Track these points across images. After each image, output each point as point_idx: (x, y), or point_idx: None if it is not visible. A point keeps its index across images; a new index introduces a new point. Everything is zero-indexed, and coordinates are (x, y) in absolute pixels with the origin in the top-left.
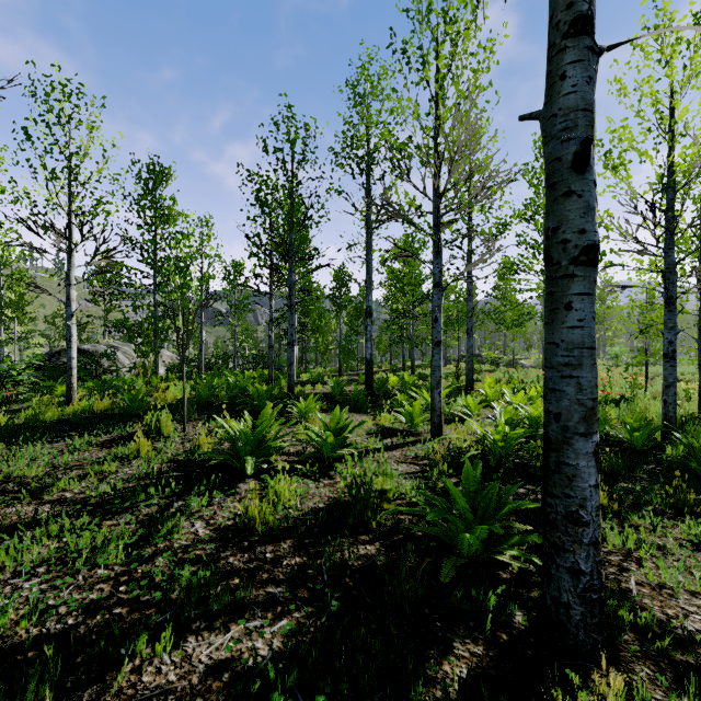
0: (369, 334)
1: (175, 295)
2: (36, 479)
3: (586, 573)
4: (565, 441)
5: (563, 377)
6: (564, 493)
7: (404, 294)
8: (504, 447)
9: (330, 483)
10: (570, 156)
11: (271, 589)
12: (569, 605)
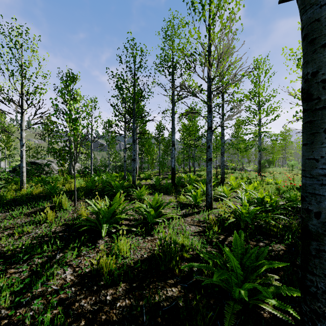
0: (173, 155)
1: (69, 133)
2: None
3: None
4: (325, 234)
5: (323, 184)
6: (324, 274)
7: (190, 135)
8: (248, 216)
9: (151, 239)
10: None
11: None
12: None
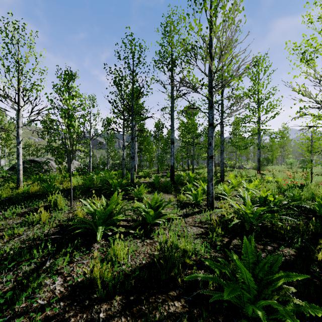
0: (172, 152)
1: (65, 130)
2: None
3: None
4: None
5: None
6: None
7: (189, 133)
8: (252, 217)
9: (150, 242)
10: None
11: None
12: None
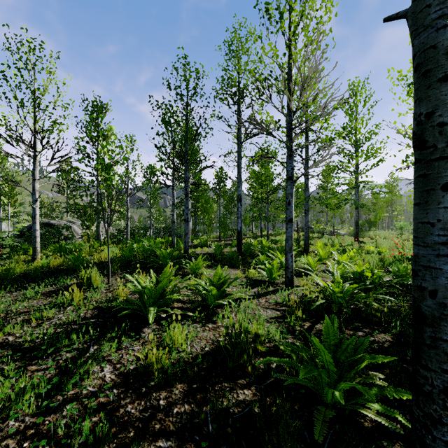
0: (240, 213)
1: (102, 185)
2: None
3: None
4: (443, 318)
5: (440, 255)
6: (442, 368)
7: (262, 187)
8: (342, 297)
9: (213, 327)
10: (446, 41)
11: (161, 443)
12: None
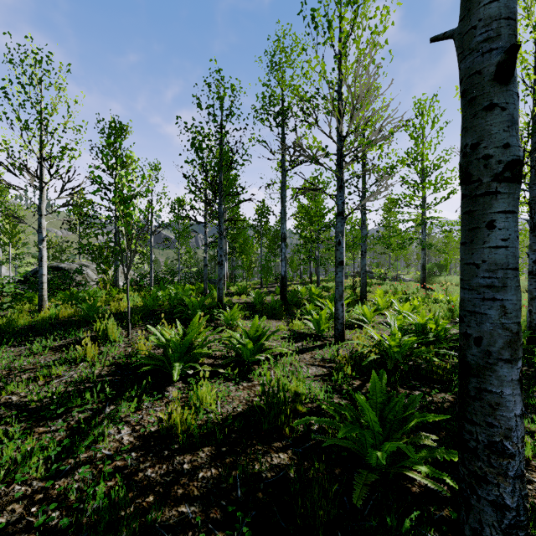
0: (284, 255)
1: (120, 222)
2: None
3: (512, 508)
4: (487, 367)
5: (485, 299)
6: (486, 421)
7: (311, 223)
8: (399, 352)
9: (248, 386)
10: (492, 67)
11: (183, 509)
12: None
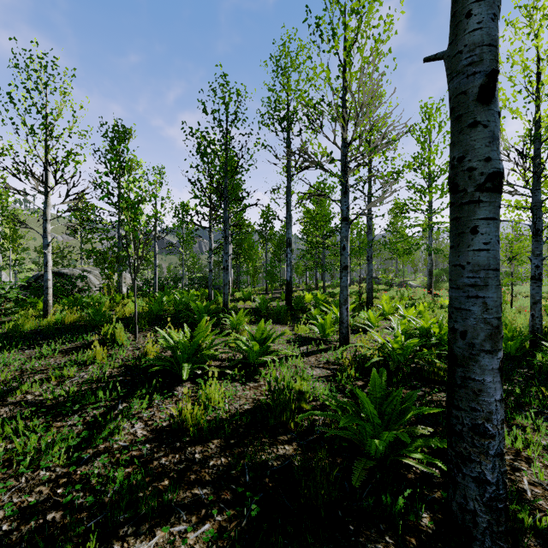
0: (289, 260)
1: (128, 227)
2: (5, 382)
3: (492, 483)
4: (471, 358)
5: (469, 297)
6: (470, 406)
7: (317, 228)
8: (401, 354)
9: (255, 386)
10: (475, 88)
11: (197, 491)
12: (475, 512)
